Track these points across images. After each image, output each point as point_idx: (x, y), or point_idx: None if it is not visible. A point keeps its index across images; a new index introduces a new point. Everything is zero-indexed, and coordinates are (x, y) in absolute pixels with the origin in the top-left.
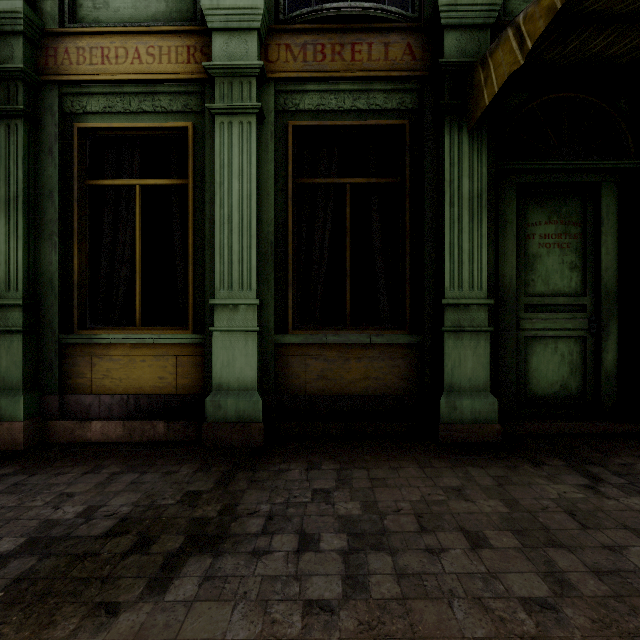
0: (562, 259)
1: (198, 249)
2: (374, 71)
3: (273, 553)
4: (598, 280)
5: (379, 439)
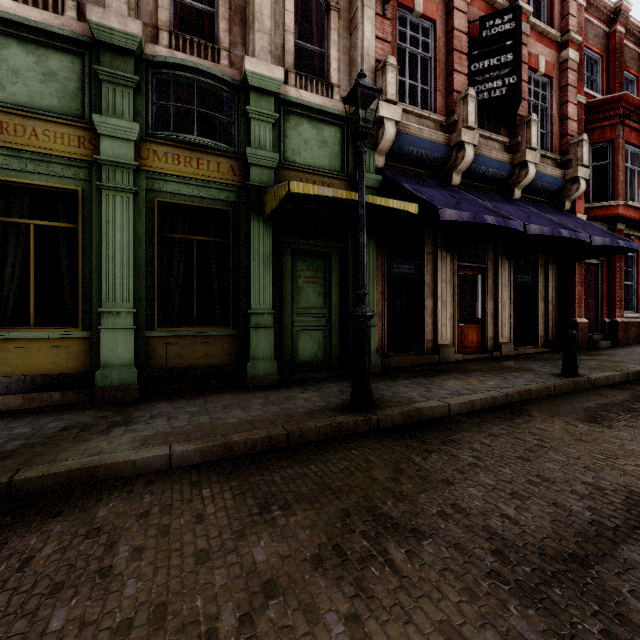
0: (315, 290)
1: (86, 273)
2: (211, 177)
3: (156, 422)
4: (331, 301)
5: (214, 389)
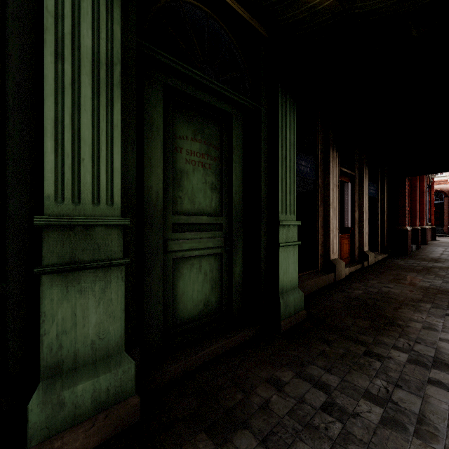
0: (205, 179)
1: None
2: None
3: None
4: (231, 202)
5: None
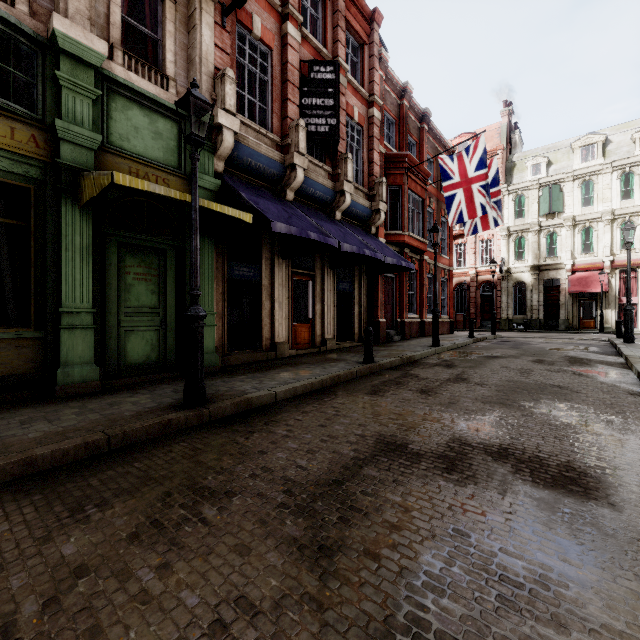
0: (147, 287)
1: None
2: (1, 143)
3: None
4: (166, 300)
5: (5, 405)
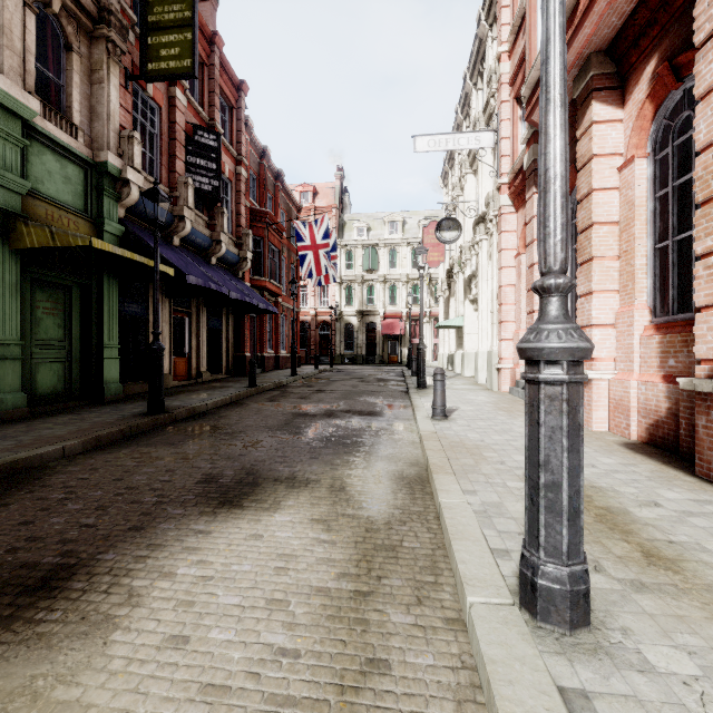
0: (55, 321)
1: None
2: None
3: None
4: (72, 334)
5: None
